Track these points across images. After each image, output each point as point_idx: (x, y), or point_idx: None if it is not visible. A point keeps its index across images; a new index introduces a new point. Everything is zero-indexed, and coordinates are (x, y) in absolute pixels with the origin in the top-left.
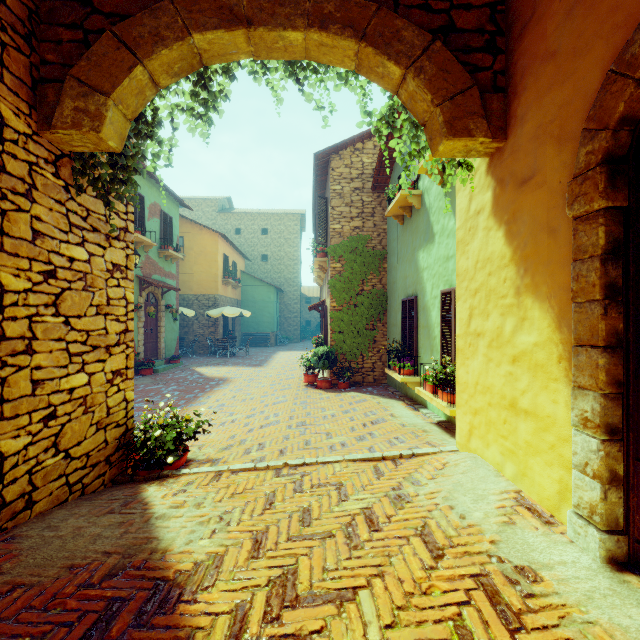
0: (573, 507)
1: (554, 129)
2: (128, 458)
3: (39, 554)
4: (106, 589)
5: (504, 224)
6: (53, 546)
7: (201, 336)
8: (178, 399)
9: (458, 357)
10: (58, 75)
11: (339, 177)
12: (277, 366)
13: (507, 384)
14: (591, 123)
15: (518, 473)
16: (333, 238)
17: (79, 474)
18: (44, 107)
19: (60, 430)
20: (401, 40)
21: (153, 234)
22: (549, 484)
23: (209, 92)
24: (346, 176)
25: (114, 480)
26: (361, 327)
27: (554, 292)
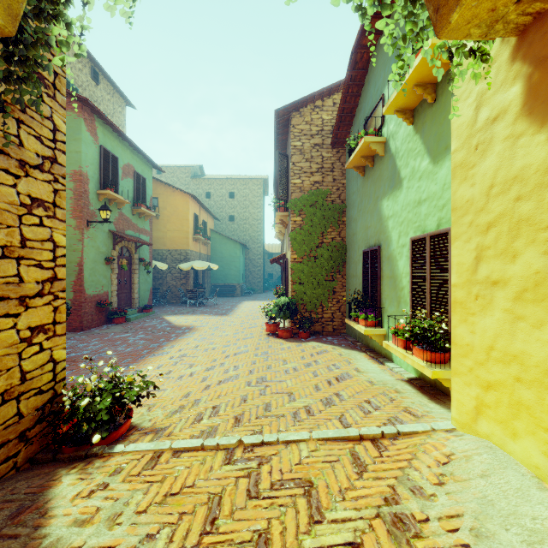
0: None
1: None
2: (57, 428)
3: None
4: None
5: None
6: None
7: (174, 287)
8: (142, 348)
9: (455, 312)
10: None
11: (299, 134)
12: (241, 315)
13: None
14: None
15: None
16: (294, 192)
17: None
18: None
19: None
20: None
21: (126, 193)
22: None
23: None
24: (306, 133)
25: (33, 459)
26: (321, 278)
27: None
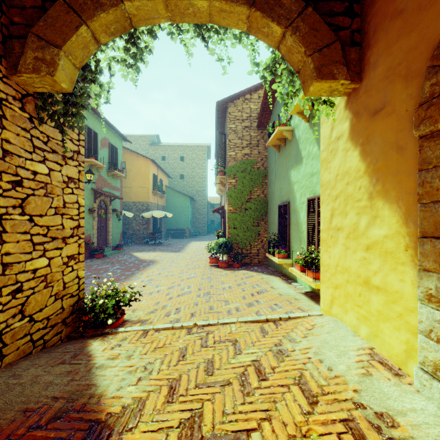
0: (419, 364)
1: (401, 69)
2: (80, 319)
3: (2, 399)
4: (50, 430)
5: (359, 145)
6: (14, 392)
7: (138, 231)
8: (120, 275)
9: (322, 246)
10: (22, 33)
11: (234, 119)
12: (190, 252)
13: (362, 266)
14: (435, 61)
15: (371, 334)
16: (230, 162)
17: (41, 333)
18: (12, 57)
19: (25, 300)
20: (282, 6)
21: (104, 159)
22: (397, 344)
23: (137, 48)
24: (239, 118)
25: (69, 336)
26: (249, 224)
27: (401, 196)
